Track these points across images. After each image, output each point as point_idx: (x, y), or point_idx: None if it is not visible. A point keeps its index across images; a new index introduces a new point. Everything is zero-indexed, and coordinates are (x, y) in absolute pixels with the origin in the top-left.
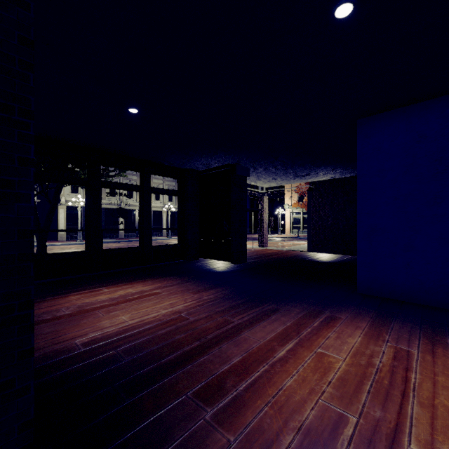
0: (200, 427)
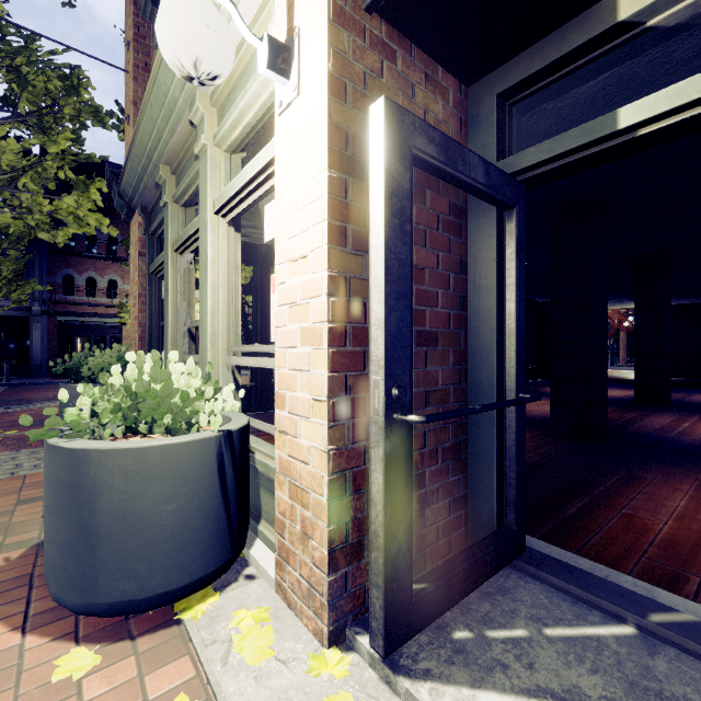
0: None
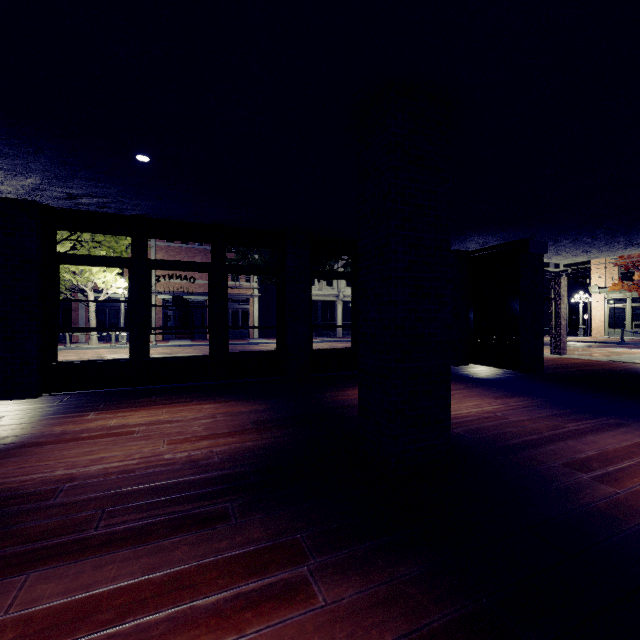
0: (581, 481)
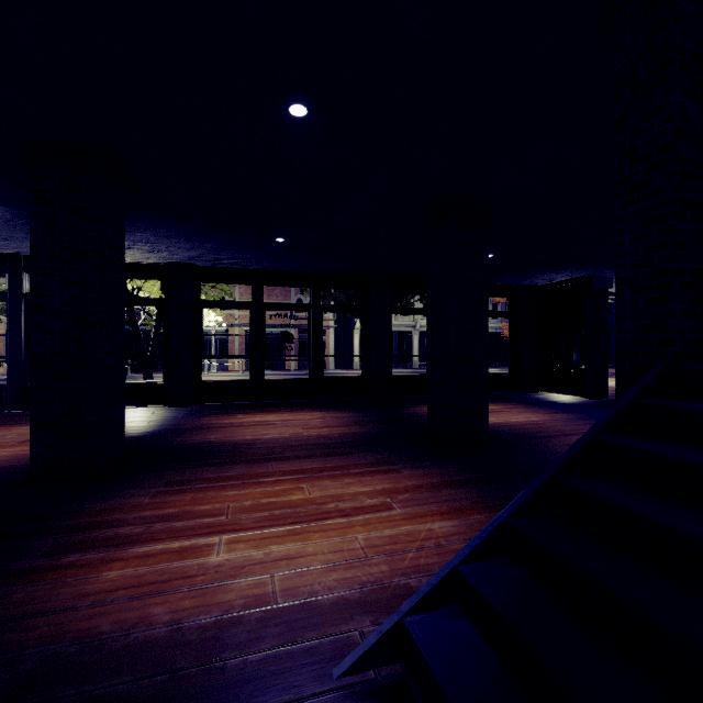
0: None
